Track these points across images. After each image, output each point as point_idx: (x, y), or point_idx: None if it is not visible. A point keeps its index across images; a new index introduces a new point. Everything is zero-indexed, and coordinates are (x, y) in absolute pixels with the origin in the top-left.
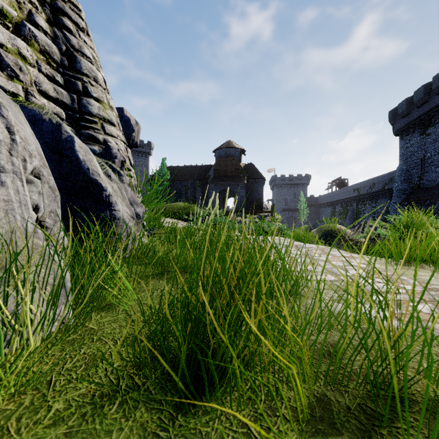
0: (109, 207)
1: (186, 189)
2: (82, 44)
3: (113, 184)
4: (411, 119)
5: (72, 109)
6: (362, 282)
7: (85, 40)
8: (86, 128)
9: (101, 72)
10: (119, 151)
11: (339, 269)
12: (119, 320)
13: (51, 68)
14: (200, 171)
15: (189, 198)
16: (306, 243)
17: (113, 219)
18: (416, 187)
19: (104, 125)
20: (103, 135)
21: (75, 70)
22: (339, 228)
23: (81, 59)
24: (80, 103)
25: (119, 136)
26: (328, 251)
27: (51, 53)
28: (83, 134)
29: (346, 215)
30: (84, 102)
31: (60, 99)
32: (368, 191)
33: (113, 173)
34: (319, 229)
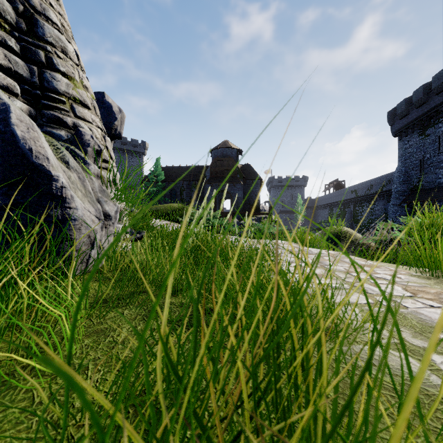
0: (61, 203)
1: (181, 190)
2: (47, 6)
3: (71, 173)
4: (410, 119)
5: (31, 83)
6: (410, 307)
7: (51, 3)
8: (49, 108)
9: (73, 44)
10: (93, 138)
11: (368, 285)
12: (2, 425)
13: (3, 31)
14: (196, 171)
15: (185, 199)
16: (312, 247)
17: (66, 219)
18: (415, 189)
19: (74, 107)
20: (73, 118)
21: (35, 37)
22: (346, 230)
23: (44, 23)
24: (42, 77)
25: (95, 122)
26: (342, 258)
27: (1, 10)
28: (45, 115)
29: (344, 217)
30: (46, 76)
31: (14, 69)
32: (365, 192)
33: (76, 160)
34: (323, 232)
